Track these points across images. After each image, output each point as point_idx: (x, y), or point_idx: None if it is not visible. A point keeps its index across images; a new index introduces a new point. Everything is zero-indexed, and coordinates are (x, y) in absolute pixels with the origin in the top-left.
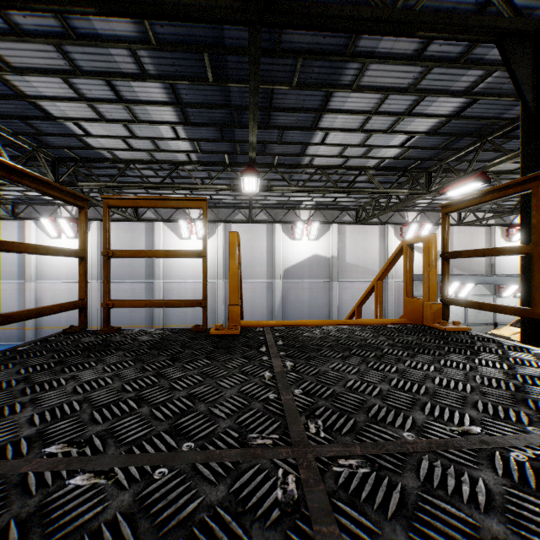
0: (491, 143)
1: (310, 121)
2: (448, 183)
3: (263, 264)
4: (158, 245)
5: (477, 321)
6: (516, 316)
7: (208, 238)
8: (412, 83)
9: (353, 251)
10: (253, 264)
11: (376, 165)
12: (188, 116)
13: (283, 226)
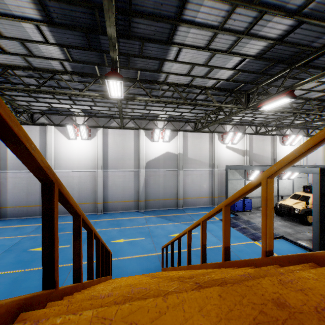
0: (299, 68)
1: (167, 33)
2: (263, 100)
3: (131, 158)
4: (50, 144)
5: None
6: (290, 191)
7: (90, 139)
8: None
9: (192, 149)
10: (124, 158)
11: (213, 86)
12: (50, 12)
13: (146, 132)
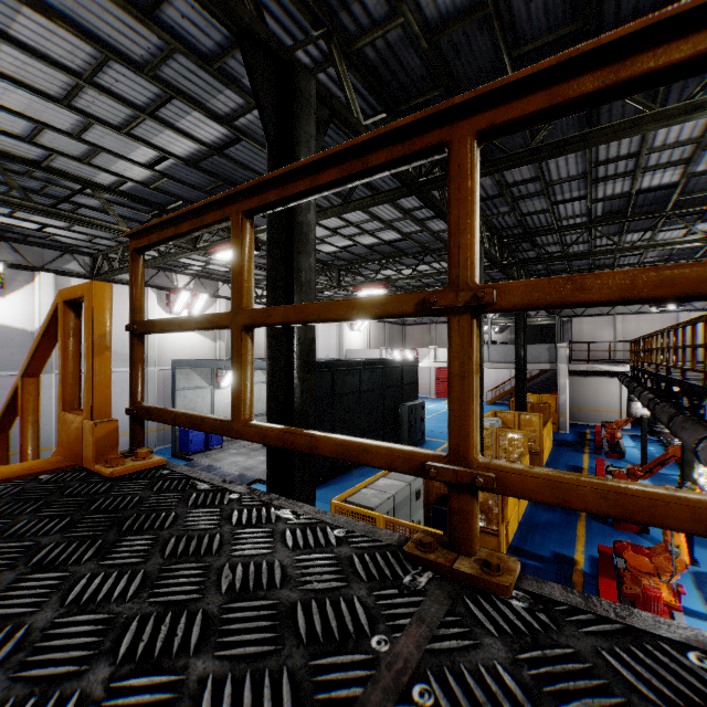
0: None
1: None
2: (218, 242)
3: None
4: None
5: (256, 412)
6: None
7: None
8: (149, 61)
9: None
10: None
11: (114, 186)
12: None
13: None
